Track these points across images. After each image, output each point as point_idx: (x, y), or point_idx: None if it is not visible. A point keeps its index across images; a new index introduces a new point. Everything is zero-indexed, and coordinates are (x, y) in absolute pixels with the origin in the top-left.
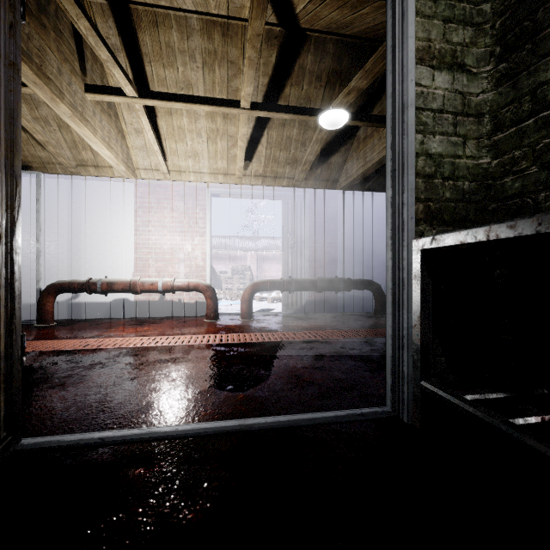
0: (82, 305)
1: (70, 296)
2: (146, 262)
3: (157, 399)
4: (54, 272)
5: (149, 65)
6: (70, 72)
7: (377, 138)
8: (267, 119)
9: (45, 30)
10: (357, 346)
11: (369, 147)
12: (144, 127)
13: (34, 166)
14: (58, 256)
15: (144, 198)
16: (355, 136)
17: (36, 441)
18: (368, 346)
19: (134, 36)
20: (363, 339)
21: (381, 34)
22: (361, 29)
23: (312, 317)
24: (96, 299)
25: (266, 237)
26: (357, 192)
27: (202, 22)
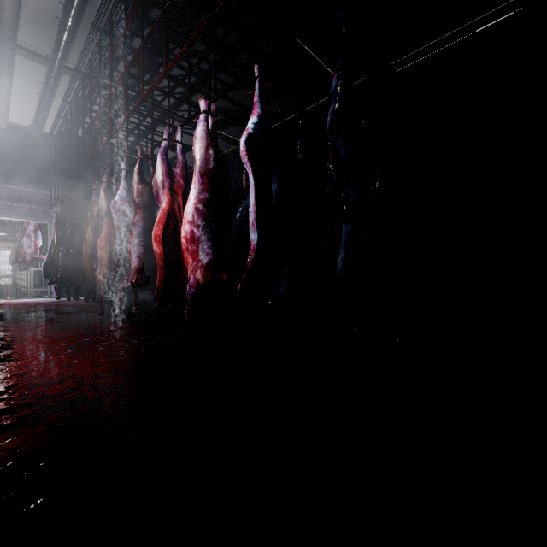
0: None
1: None
2: None
3: None
4: None
5: None
6: None
7: None
8: None
9: None
10: None
11: None
12: None
13: None
14: None
15: None
16: None
17: None
18: None
19: None
20: None
21: None
22: None
23: None
24: None
25: None
26: None
27: None
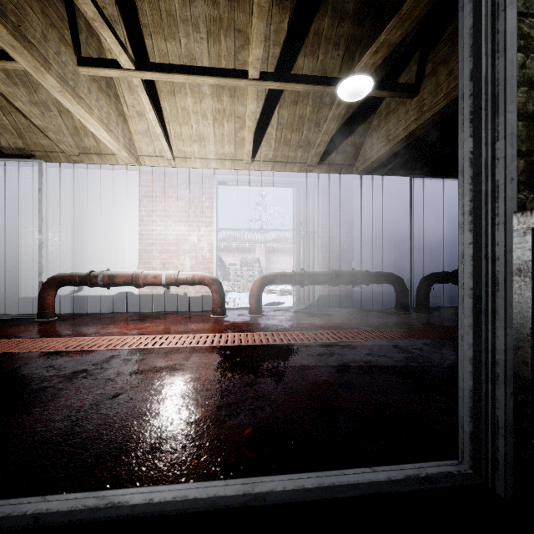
0: (85, 298)
1: (73, 288)
2: (151, 254)
3: (138, 432)
4: (58, 265)
5: (150, 38)
6: (58, 40)
7: (403, 112)
8: (278, 97)
9: None
10: (386, 353)
11: (393, 123)
12: (145, 107)
13: (38, 155)
14: (62, 248)
15: (149, 187)
16: (375, 113)
17: None
18: (400, 353)
19: (132, 4)
20: (392, 342)
21: None
22: None
23: (326, 313)
24: (100, 292)
25: (275, 229)
26: (374, 177)
27: None
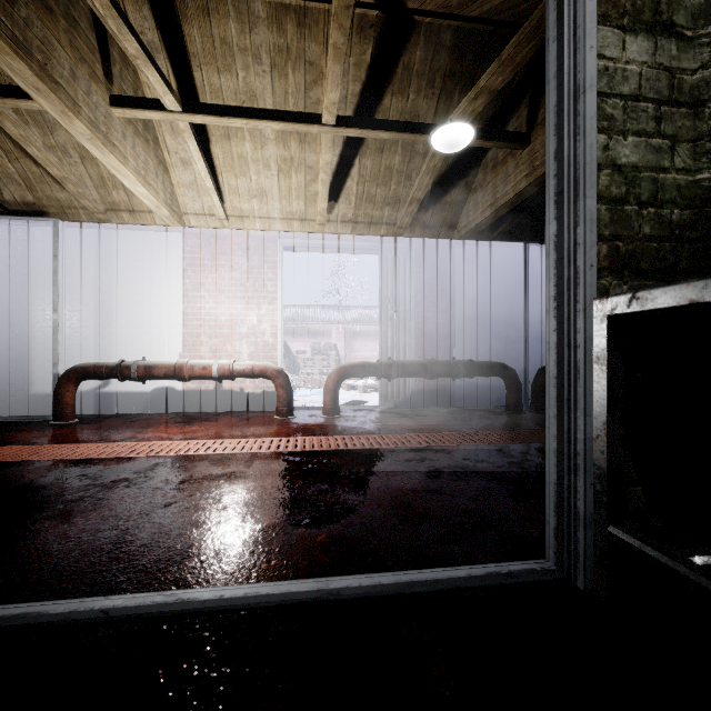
0: (113, 396)
1: (97, 383)
2: (197, 339)
3: (199, 539)
4: (77, 352)
5: (199, 70)
6: (88, 77)
7: (513, 165)
8: (359, 143)
9: (51, 16)
10: (487, 457)
11: (501, 178)
12: (192, 155)
13: (51, 211)
14: (83, 331)
15: (195, 254)
16: (480, 164)
17: (5, 613)
18: (503, 458)
19: (178, 29)
20: (495, 446)
21: (523, 13)
22: (493, 5)
23: (420, 413)
24: (132, 388)
25: (357, 306)
26: (481, 242)
27: (269, 7)
